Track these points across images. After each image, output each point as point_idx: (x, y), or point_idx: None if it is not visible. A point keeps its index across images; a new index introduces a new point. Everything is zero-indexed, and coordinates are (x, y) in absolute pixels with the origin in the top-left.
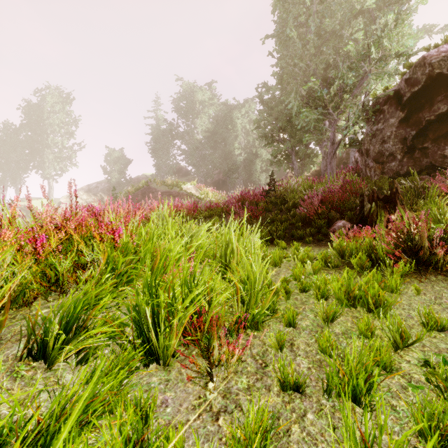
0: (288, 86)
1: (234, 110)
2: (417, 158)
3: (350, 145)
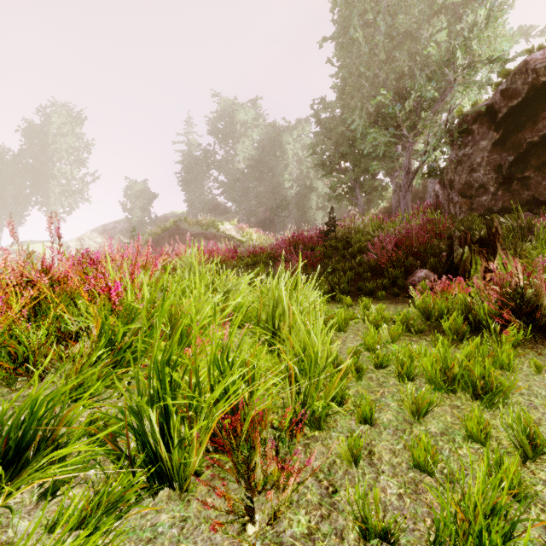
0: (351, 101)
1: (283, 133)
2: (515, 191)
3: (429, 175)
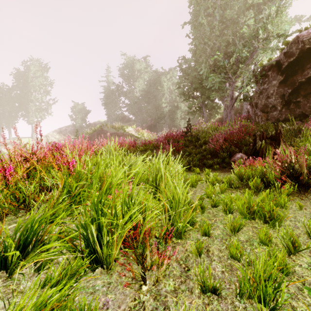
0: (200, 58)
1: (161, 76)
2: (292, 109)
3: (244, 100)
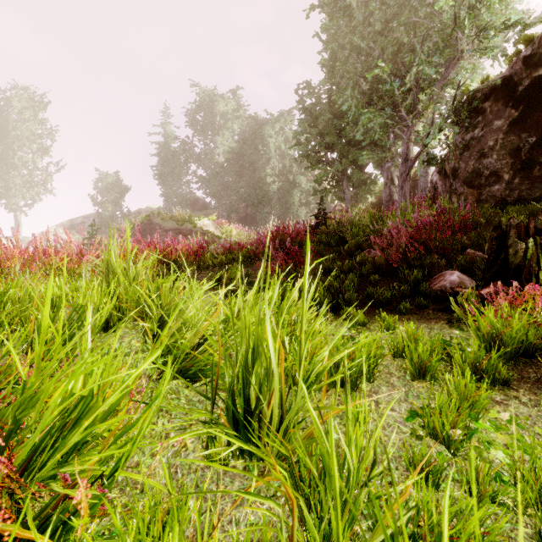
0: (341, 80)
1: (265, 125)
2: (537, 178)
3: (429, 164)
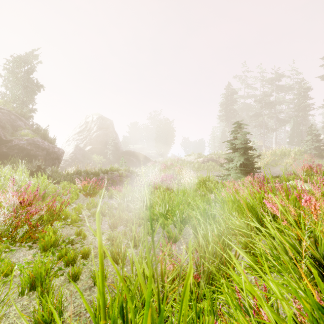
0: None
1: None
2: None
3: None
